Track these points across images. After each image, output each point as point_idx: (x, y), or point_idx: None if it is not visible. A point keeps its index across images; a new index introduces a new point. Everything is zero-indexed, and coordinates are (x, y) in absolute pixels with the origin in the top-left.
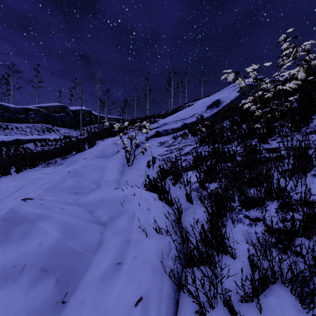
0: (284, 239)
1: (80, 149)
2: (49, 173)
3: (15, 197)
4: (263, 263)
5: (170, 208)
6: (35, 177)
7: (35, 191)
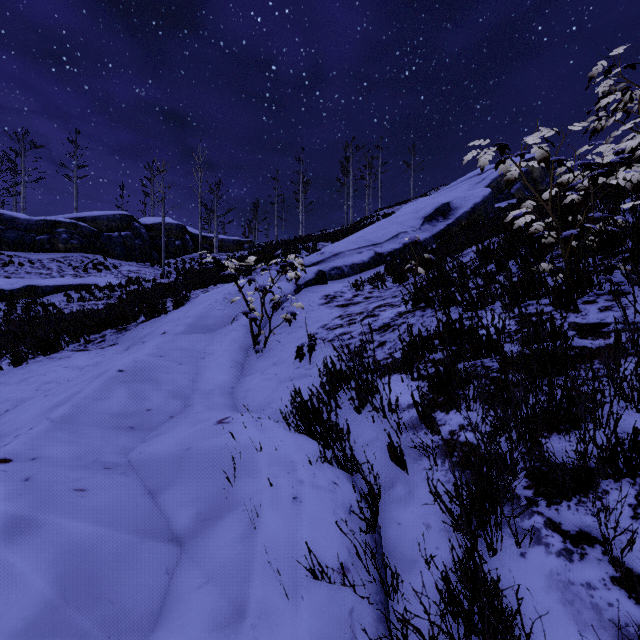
0: None
1: (156, 311)
2: (84, 367)
3: None
4: None
5: (350, 480)
6: (52, 377)
7: (32, 427)
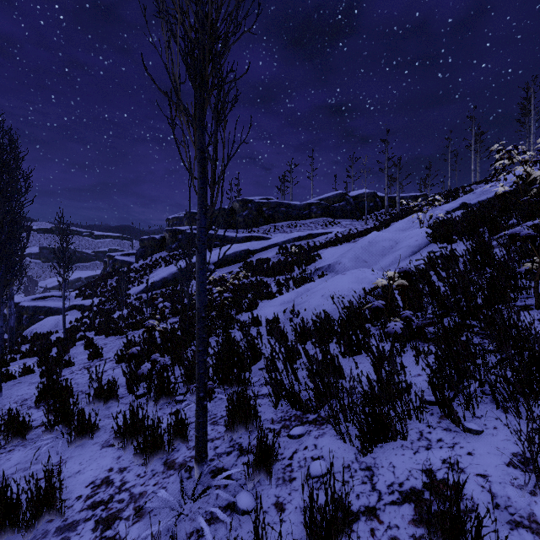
0: None
1: (378, 229)
2: None
3: None
4: None
5: None
6: None
7: None
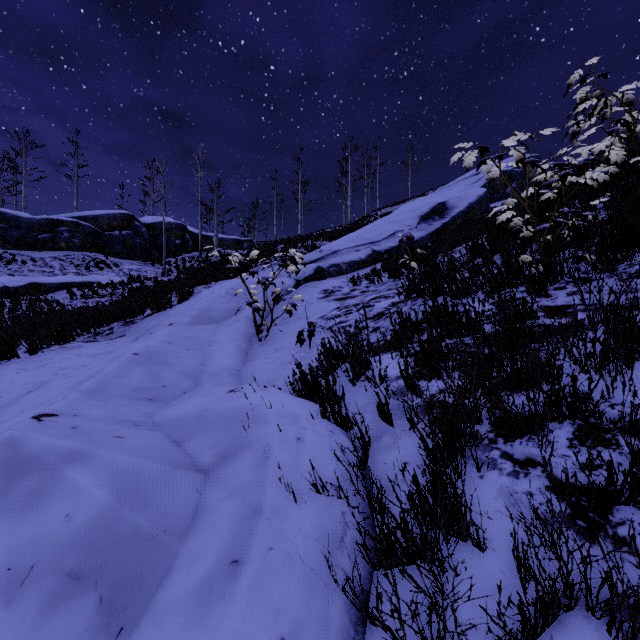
0: (588, 508)
1: (161, 304)
2: (97, 355)
3: (24, 407)
4: (546, 562)
5: (345, 434)
6: (67, 363)
7: (64, 397)
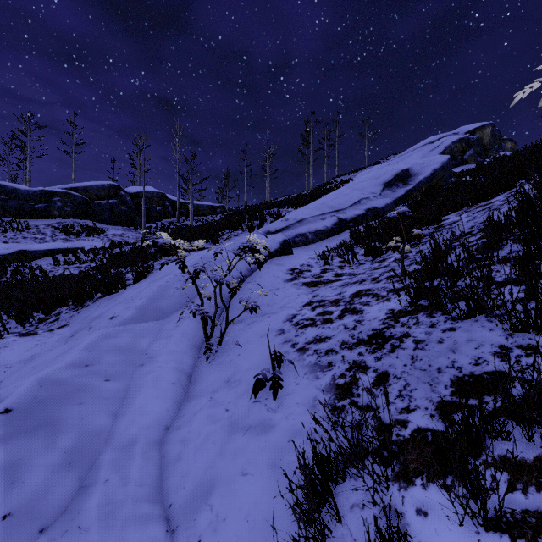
0: None
1: (113, 286)
2: (12, 365)
3: None
4: None
5: None
6: None
7: None
